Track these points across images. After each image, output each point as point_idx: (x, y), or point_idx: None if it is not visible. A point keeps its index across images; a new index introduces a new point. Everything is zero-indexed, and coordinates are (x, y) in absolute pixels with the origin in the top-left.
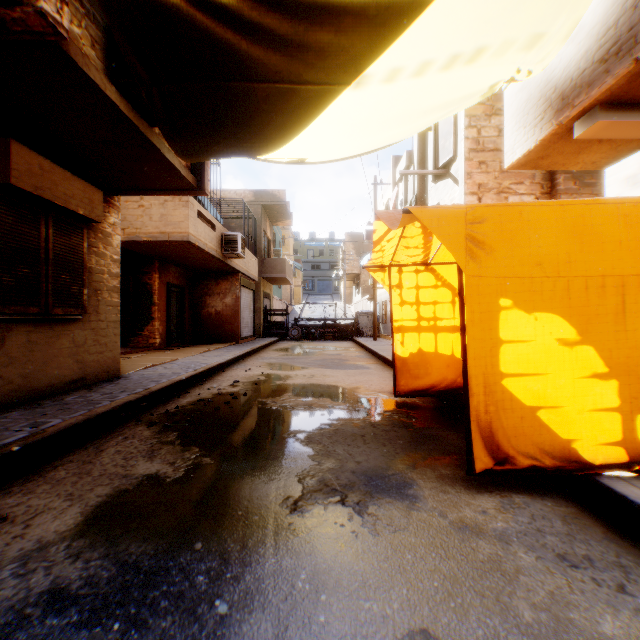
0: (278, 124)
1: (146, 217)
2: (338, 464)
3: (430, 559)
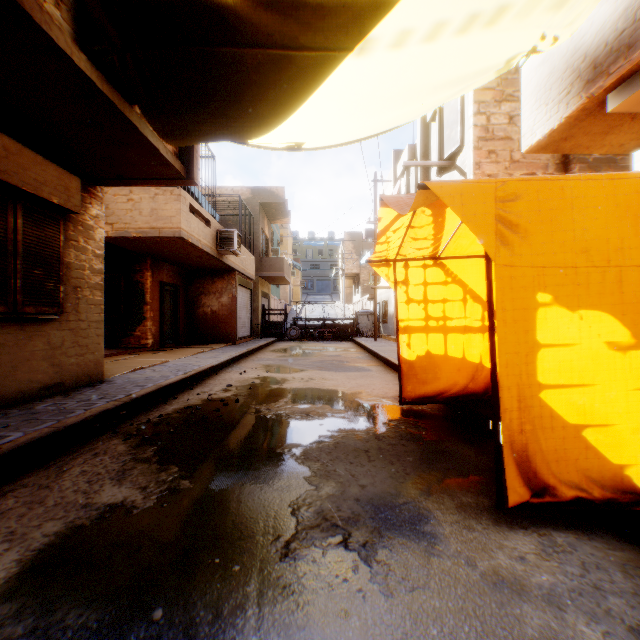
0: (271, 99)
1: (136, 211)
2: (339, 489)
3: (463, 636)
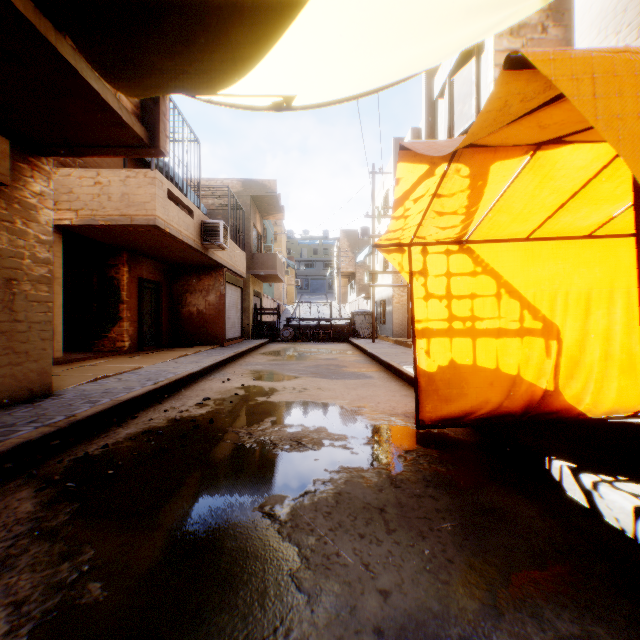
0: (247, 14)
1: (104, 196)
2: (346, 600)
3: None
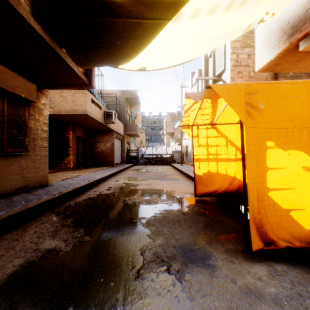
0: (130, 45)
1: (64, 101)
2: (165, 241)
3: None
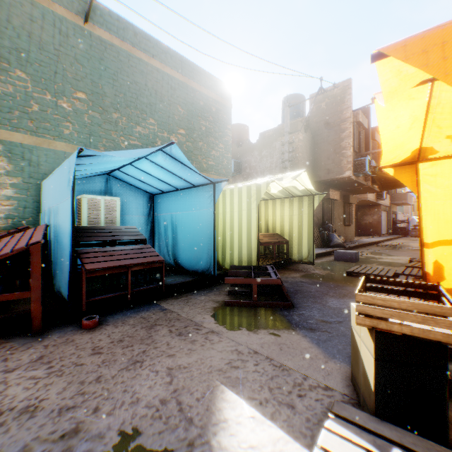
0: None
1: None
2: None
3: None
